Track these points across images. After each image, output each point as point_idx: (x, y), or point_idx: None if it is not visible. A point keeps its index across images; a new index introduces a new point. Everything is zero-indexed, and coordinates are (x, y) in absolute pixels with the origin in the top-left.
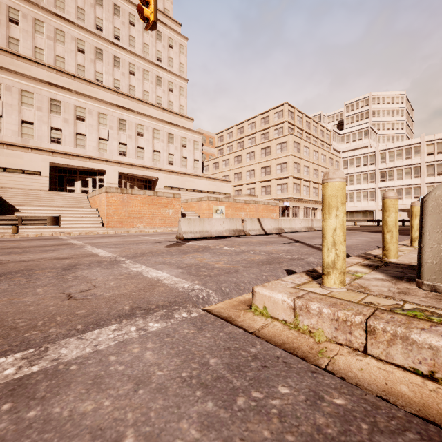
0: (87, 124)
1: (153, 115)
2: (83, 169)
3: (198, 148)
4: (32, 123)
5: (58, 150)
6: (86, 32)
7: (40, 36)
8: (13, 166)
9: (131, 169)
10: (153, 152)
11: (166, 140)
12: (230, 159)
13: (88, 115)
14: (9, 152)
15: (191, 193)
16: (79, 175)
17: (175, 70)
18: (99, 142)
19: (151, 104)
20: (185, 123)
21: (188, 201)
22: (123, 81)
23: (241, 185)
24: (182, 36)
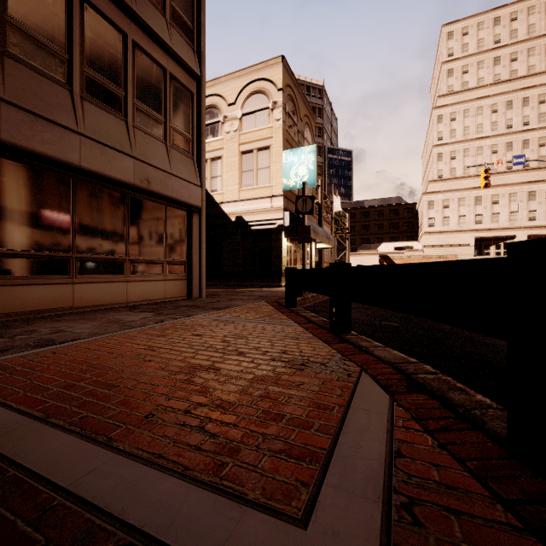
0: (500, 205)
1: None
2: (496, 237)
3: None
4: (464, 215)
5: (480, 228)
6: (498, 137)
7: (467, 158)
8: (454, 243)
9: (541, 230)
10: None
11: None
12: None
13: (501, 198)
14: (452, 235)
15: None
16: (493, 241)
17: None
18: (510, 215)
19: None
20: None
21: None
22: (532, 156)
23: None
24: None
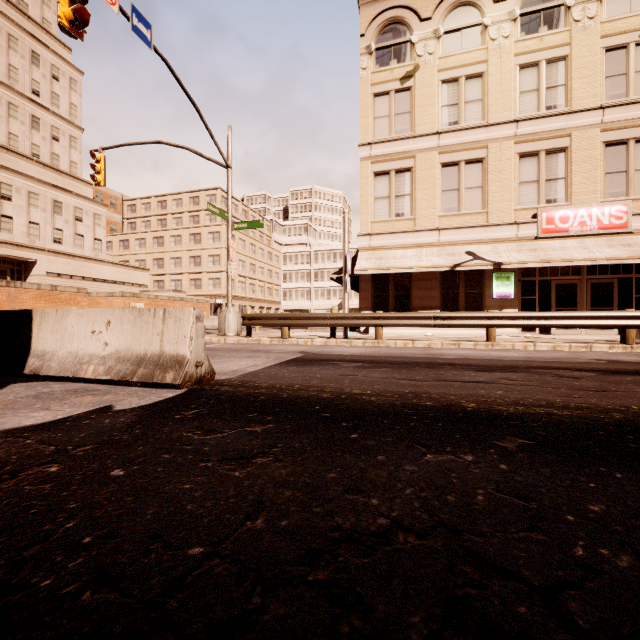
0: None
1: (27, 171)
2: None
3: (101, 223)
4: None
5: None
6: None
7: None
8: None
9: None
10: (29, 225)
11: (51, 209)
12: (147, 240)
13: None
14: None
15: (90, 282)
16: None
17: (63, 111)
18: None
19: (24, 155)
20: (80, 187)
21: (93, 295)
22: None
23: (163, 275)
24: (75, 68)
